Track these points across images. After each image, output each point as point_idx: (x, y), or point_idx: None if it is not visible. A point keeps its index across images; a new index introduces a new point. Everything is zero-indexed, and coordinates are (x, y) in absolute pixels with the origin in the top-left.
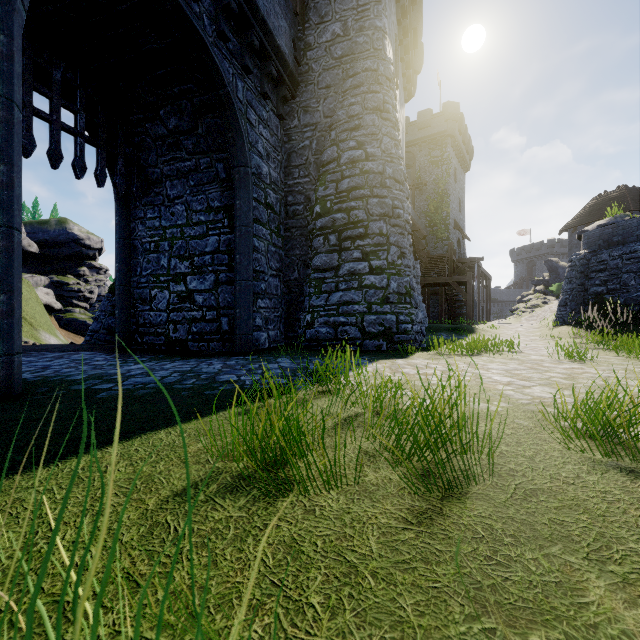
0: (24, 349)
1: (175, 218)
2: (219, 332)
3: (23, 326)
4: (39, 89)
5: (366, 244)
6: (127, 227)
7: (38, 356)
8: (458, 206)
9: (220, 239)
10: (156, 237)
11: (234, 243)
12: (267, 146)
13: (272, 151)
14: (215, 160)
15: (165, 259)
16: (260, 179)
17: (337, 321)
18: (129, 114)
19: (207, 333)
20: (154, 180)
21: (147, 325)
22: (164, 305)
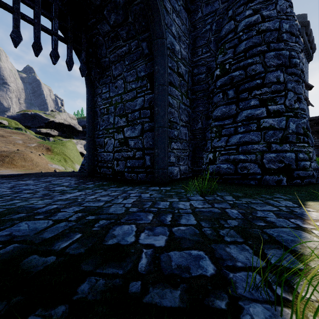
0: (44, 174)
1: (117, 89)
2: (144, 166)
3: (68, 162)
4: (24, 0)
5: (263, 92)
6: (92, 100)
7: (40, 180)
8: None
9: (144, 99)
10: (107, 104)
11: (154, 99)
12: (179, 31)
13: (182, 35)
14: (141, 40)
15: (112, 118)
16: (173, 53)
17: (237, 158)
18: (87, 21)
19: (136, 167)
20: (105, 67)
21: (102, 161)
22: (111, 148)
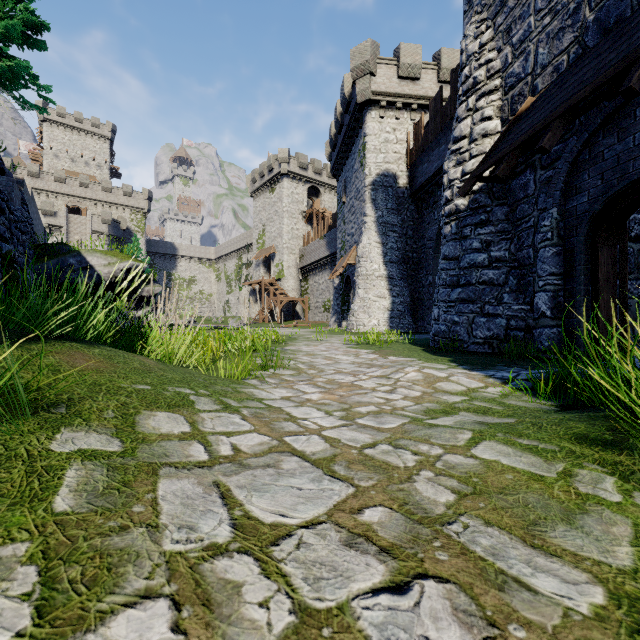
0: None
1: None
2: None
3: None
4: None
5: None
6: None
7: None
8: None
9: None
10: None
11: None
12: None
13: None
14: None
15: None
16: None
17: None
18: None
19: None
20: None
21: None
22: None
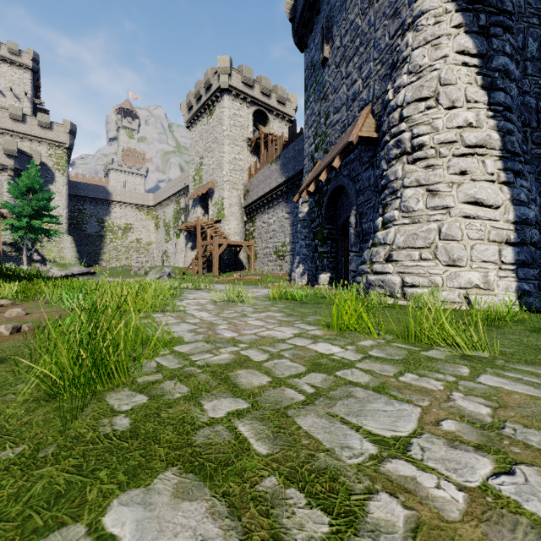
0: None
1: None
2: None
3: None
4: None
5: None
6: None
7: None
8: None
9: None
10: None
11: None
12: None
13: None
14: None
15: None
16: None
17: None
18: None
19: None
20: None
21: None
22: None
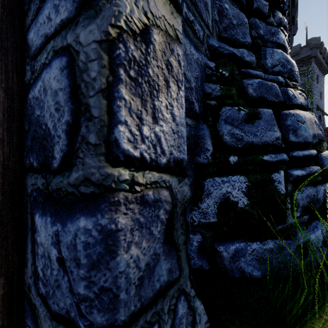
0: None
1: None
2: None
3: None
4: None
5: None
6: None
7: None
8: (319, 96)
9: None
10: None
11: None
12: None
13: None
14: None
15: None
16: None
17: None
18: None
19: None
20: None
21: None
22: None
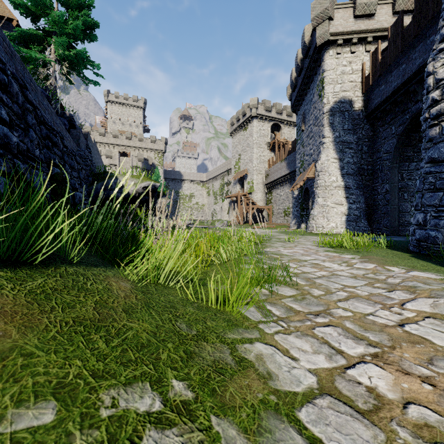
0: None
1: None
2: None
3: None
4: None
5: None
6: None
7: None
8: None
9: None
10: None
11: None
12: None
13: None
14: None
15: None
16: None
17: None
18: None
19: None
20: None
21: None
22: None
